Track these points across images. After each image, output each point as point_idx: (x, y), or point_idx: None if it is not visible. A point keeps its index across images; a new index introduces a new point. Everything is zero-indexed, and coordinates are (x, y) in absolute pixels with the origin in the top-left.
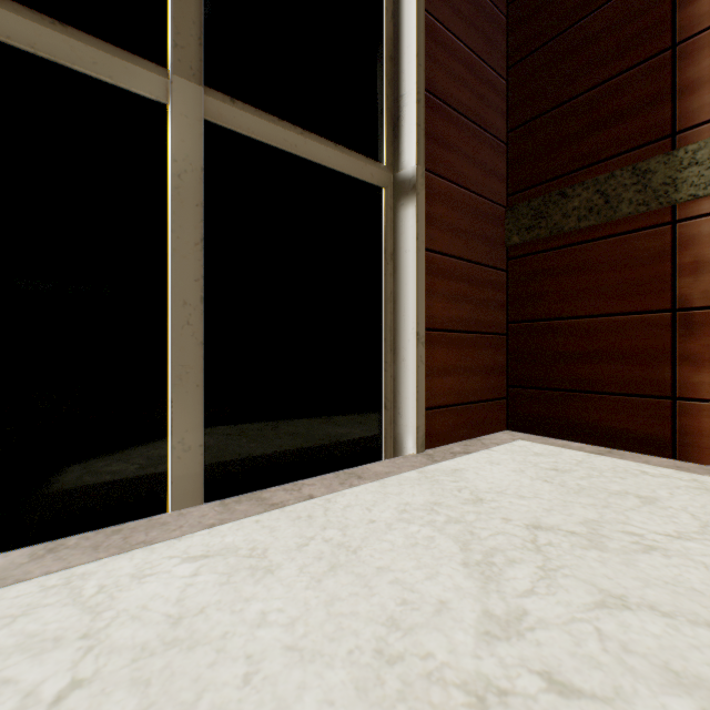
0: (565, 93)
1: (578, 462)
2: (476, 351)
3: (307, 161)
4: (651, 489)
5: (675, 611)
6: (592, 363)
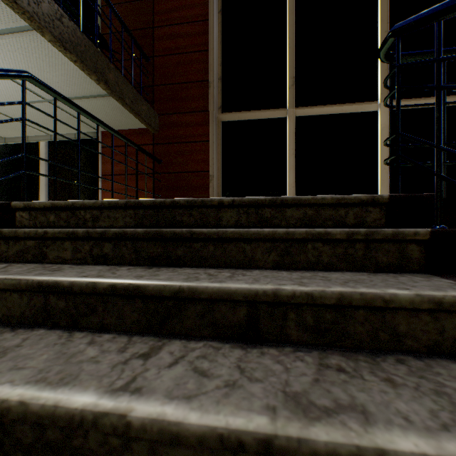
0: None
1: None
2: None
3: (426, 108)
4: None
5: None
6: None
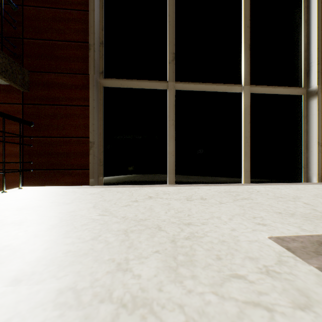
0: None
1: None
2: None
3: (275, 94)
4: None
5: None
6: None
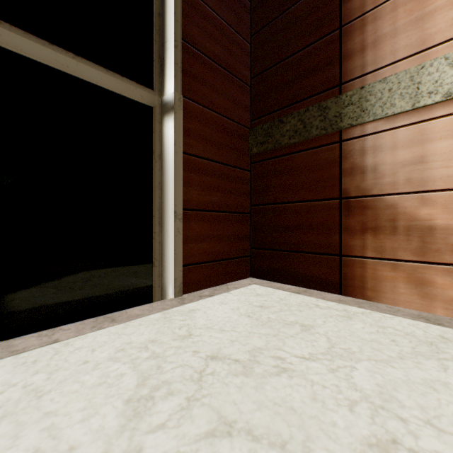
0: (282, 54)
1: (280, 299)
2: (226, 224)
3: (80, 79)
4: (314, 319)
5: (264, 434)
6: (297, 232)
